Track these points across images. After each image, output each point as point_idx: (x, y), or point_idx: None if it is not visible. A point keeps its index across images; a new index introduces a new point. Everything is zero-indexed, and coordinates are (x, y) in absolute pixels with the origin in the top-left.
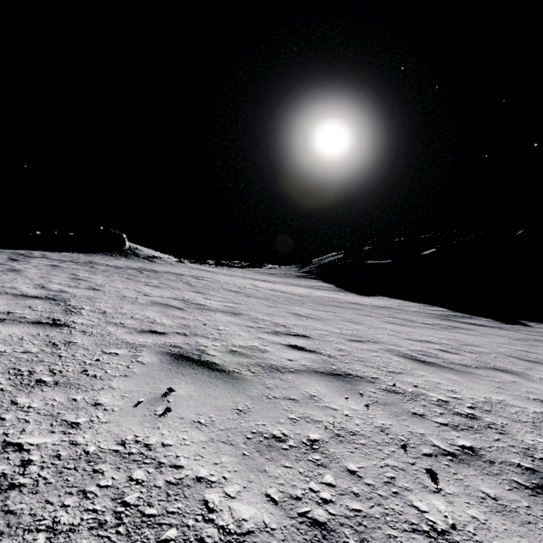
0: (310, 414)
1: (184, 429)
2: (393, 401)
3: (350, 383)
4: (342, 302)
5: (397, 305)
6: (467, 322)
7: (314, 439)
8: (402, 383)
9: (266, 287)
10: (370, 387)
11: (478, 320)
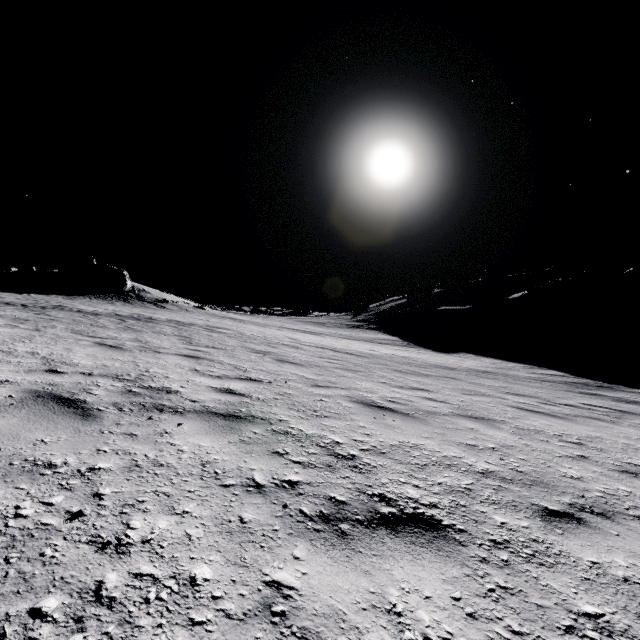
0: None
1: None
2: None
3: None
4: (422, 365)
5: (494, 366)
6: (621, 399)
7: None
8: None
9: (311, 342)
10: None
11: (627, 392)
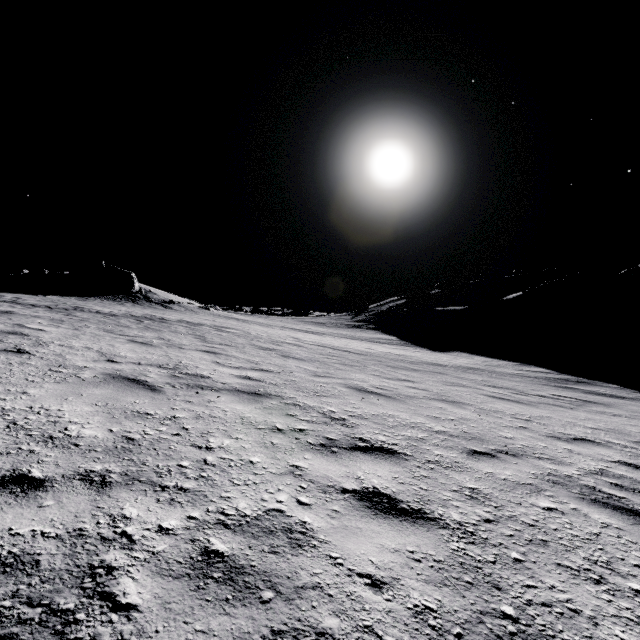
0: None
1: None
2: None
3: None
4: (414, 362)
5: (484, 364)
6: (592, 392)
7: None
8: None
9: (312, 340)
10: None
11: (602, 386)
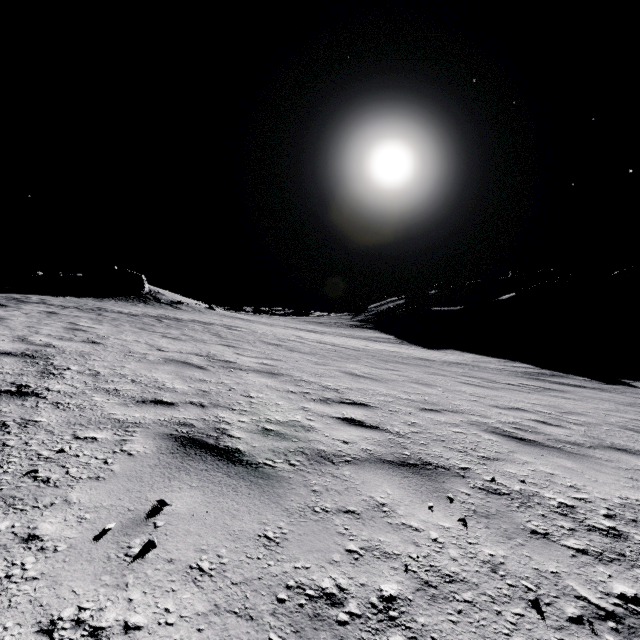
0: (380, 541)
1: (171, 587)
2: (498, 510)
3: (432, 478)
4: (405, 357)
5: (472, 360)
6: (559, 382)
7: (389, 594)
8: (503, 477)
9: (313, 338)
10: (461, 485)
11: (572, 379)
